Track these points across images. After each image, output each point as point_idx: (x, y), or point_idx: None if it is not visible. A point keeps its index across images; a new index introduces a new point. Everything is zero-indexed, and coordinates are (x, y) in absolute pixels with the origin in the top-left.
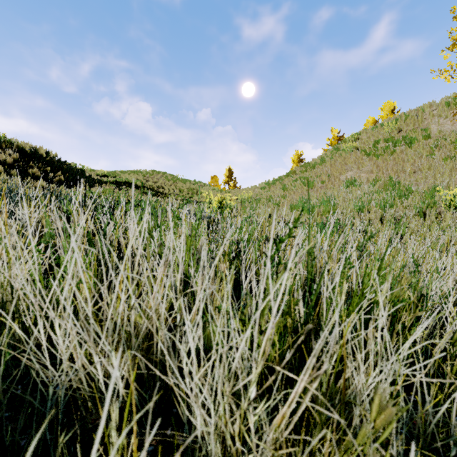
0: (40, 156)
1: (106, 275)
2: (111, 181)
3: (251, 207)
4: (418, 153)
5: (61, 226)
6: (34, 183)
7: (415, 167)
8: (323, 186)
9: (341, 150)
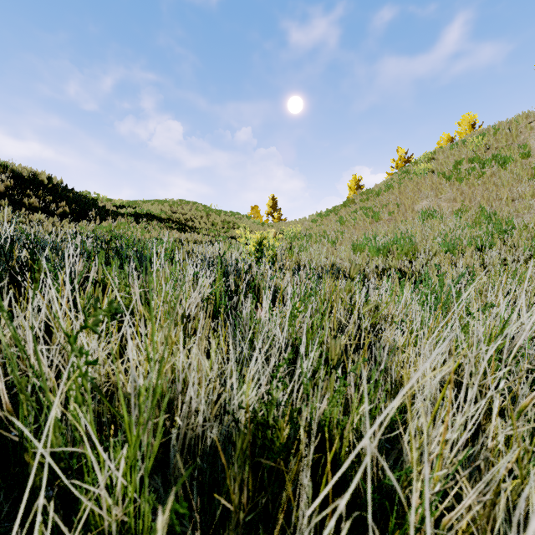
0: (40, 183)
1: None
2: (129, 213)
3: (301, 246)
4: (515, 175)
5: None
6: (29, 216)
7: (514, 194)
8: (391, 219)
9: (412, 173)
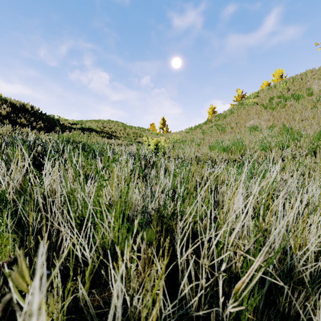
0: (26, 110)
1: (31, 233)
2: (78, 128)
3: (179, 147)
4: (304, 106)
5: (2, 174)
6: (21, 130)
7: (303, 117)
8: (232, 131)
9: (245, 104)
